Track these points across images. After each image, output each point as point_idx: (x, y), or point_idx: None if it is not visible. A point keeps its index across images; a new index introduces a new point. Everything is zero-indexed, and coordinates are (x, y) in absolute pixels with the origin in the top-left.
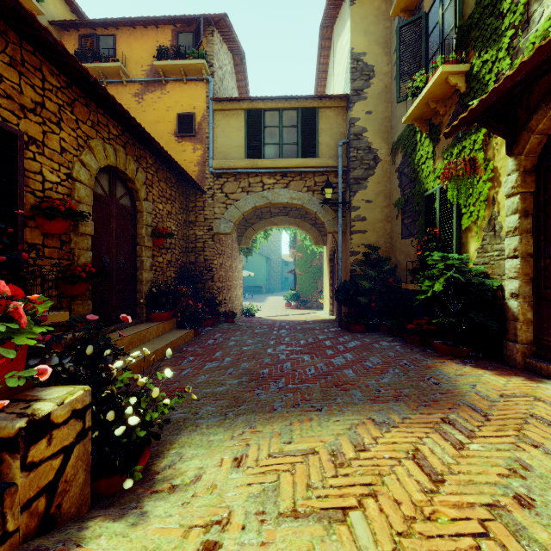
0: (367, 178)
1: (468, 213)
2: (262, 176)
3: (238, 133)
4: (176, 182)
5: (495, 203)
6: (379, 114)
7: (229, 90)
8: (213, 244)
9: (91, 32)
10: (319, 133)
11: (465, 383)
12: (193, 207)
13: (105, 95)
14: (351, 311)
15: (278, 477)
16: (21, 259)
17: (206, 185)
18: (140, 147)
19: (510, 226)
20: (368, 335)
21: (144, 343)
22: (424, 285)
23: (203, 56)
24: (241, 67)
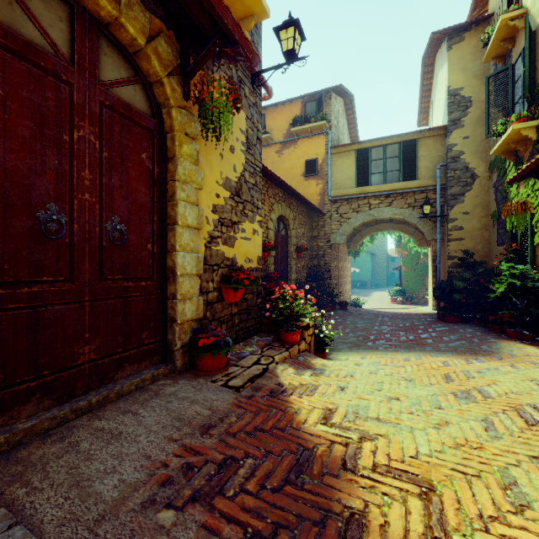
0: (464, 194)
1: (538, 233)
2: (368, 199)
3: (350, 168)
4: (306, 211)
5: None
6: (476, 137)
7: (341, 129)
8: (330, 252)
9: None
10: (419, 159)
11: (507, 349)
12: (316, 226)
13: (283, 184)
14: (446, 305)
15: (380, 360)
16: (265, 273)
17: (325, 209)
18: (290, 198)
19: None
20: (459, 325)
21: None
22: (494, 287)
23: (324, 118)
24: (350, 105)
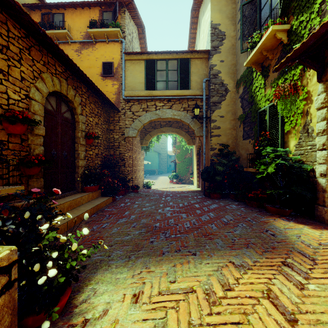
0: (221, 102)
1: (289, 121)
2: (155, 101)
3: (140, 74)
4: (101, 104)
5: (308, 114)
6: (228, 62)
7: (135, 49)
8: (124, 143)
9: (49, 11)
10: (191, 74)
11: (292, 234)
12: (112, 121)
13: (51, 42)
14: (211, 185)
15: (166, 314)
16: None
17: (120, 107)
18: (77, 81)
19: (320, 129)
20: (222, 200)
21: (79, 206)
22: (261, 168)
23: (118, 26)
24: (142, 35)
